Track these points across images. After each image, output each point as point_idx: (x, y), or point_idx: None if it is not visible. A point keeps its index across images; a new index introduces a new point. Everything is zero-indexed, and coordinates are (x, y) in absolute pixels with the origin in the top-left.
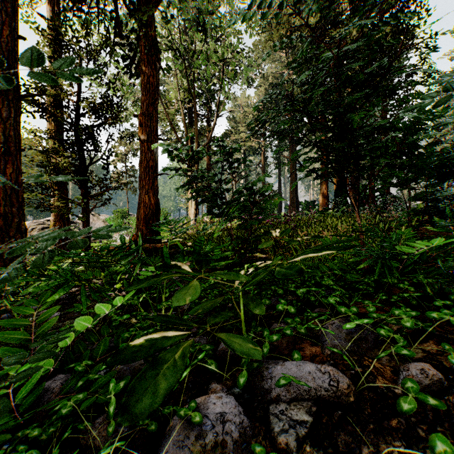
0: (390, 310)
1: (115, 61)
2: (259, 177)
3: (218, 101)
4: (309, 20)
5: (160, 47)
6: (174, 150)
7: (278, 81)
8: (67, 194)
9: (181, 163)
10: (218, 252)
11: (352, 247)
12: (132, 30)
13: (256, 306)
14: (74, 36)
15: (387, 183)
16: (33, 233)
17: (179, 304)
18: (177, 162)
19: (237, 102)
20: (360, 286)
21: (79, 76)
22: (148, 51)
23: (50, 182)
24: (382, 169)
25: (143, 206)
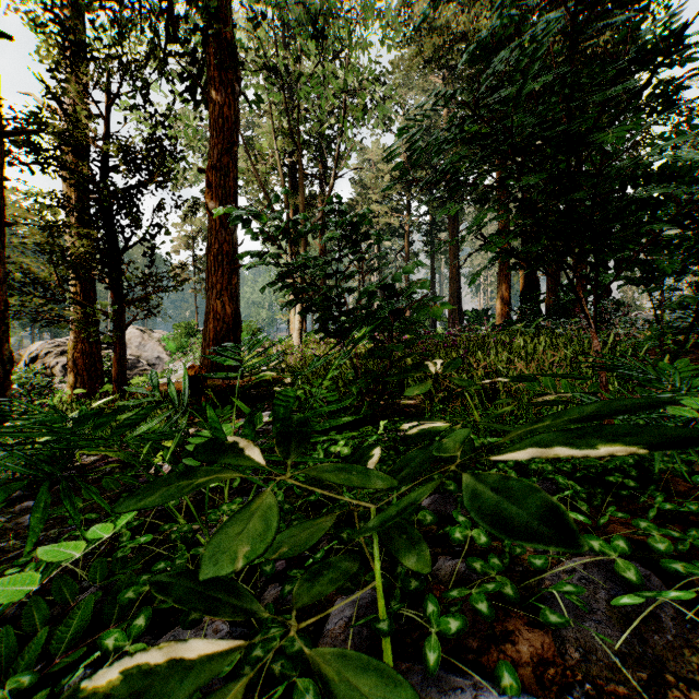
0: (685, 536)
1: (167, 81)
2: (405, 267)
3: (337, 152)
4: (481, 24)
5: (246, 68)
6: (253, 217)
7: (431, 122)
8: (94, 299)
9: (271, 244)
10: (333, 397)
11: (697, 438)
12: (195, 31)
13: (409, 547)
14: (99, 38)
15: (623, 278)
16: (48, 360)
17: (218, 571)
18: (263, 243)
19: (366, 155)
20: (610, 478)
21: (108, 105)
22: (221, 64)
23: (57, 279)
24: (644, 247)
25: (213, 318)
